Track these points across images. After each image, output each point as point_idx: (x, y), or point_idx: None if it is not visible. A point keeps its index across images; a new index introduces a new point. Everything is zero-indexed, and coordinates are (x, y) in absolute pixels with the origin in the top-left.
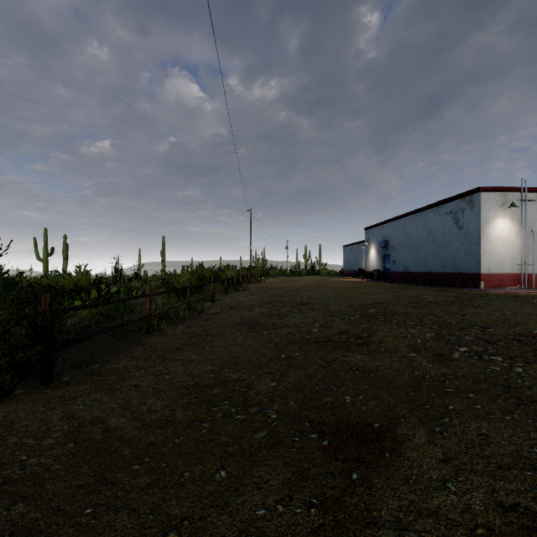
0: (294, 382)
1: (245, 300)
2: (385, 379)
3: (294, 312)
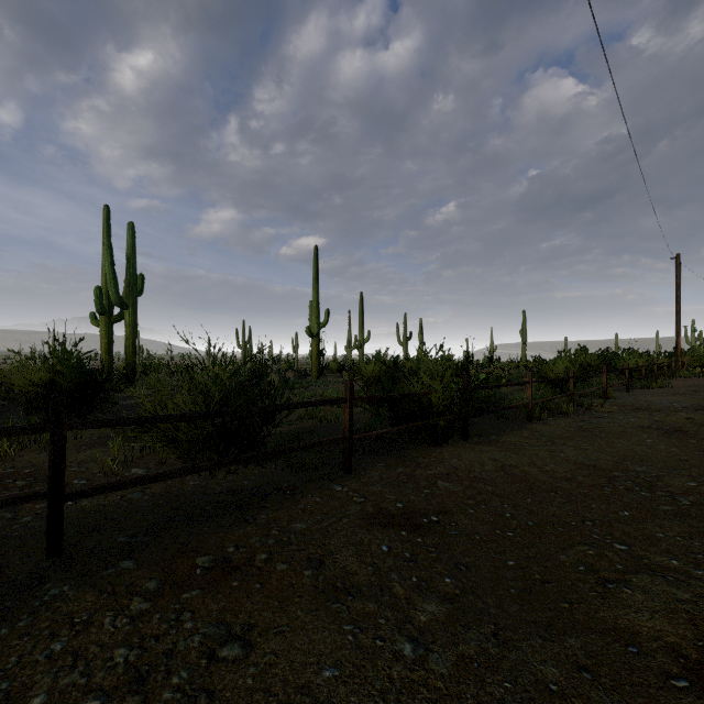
0: None
1: (661, 401)
2: None
3: None
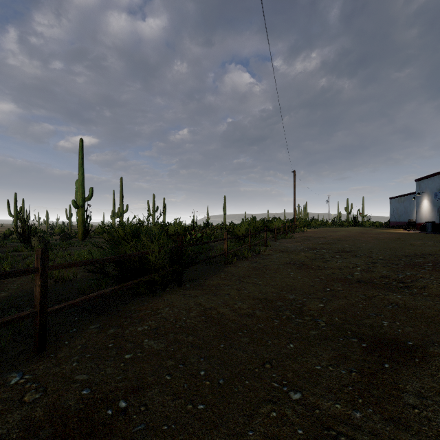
0: (338, 306)
1: (292, 246)
2: (424, 315)
3: (337, 257)
